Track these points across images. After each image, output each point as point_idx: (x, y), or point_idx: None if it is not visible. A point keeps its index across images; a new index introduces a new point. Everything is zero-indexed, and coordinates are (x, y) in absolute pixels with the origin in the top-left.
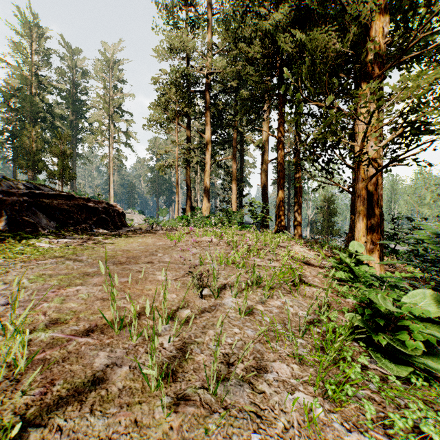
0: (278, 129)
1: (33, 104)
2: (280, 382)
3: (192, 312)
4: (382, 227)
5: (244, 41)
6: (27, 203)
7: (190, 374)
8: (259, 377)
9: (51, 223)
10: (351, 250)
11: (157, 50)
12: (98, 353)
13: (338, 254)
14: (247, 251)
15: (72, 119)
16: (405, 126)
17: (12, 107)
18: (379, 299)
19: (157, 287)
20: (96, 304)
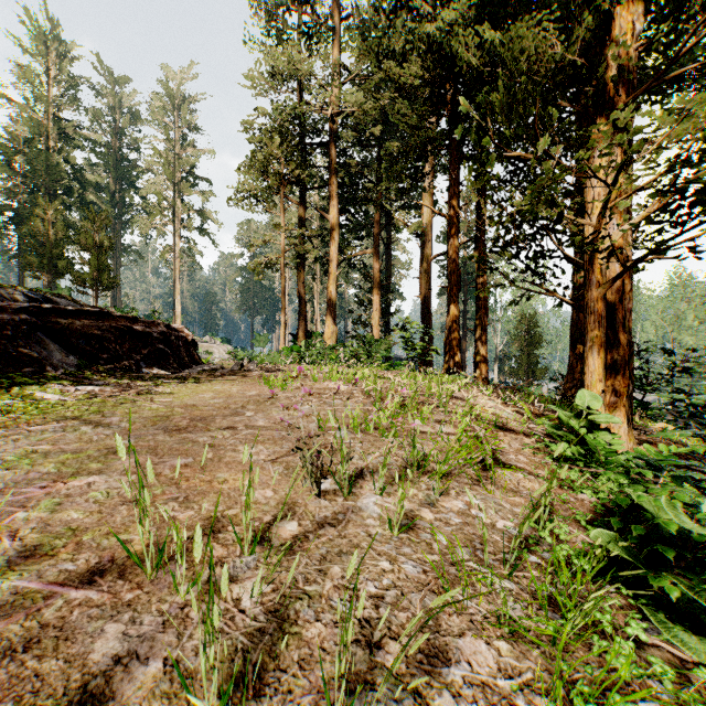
0: (449, 204)
1: (51, 166)
2: (478, 687)
3: (300, 526)
4: (631, 366)
5: (393, 59)
6: (28, 325)
7: (292, 674)
8: (434, 675)
9: (69, 359)
10: (581, 406)
11: (250, 76)
12: (105, 625)
13: (552, 411)
14: (400, 407)
15: (114, 190)
16: (676, 190)
17: (17, 171)
18: (666, 510)
19: (239, 475)
20: (120, 512)
